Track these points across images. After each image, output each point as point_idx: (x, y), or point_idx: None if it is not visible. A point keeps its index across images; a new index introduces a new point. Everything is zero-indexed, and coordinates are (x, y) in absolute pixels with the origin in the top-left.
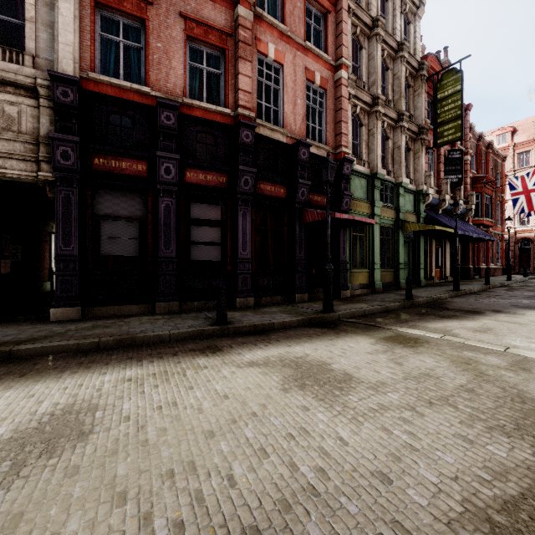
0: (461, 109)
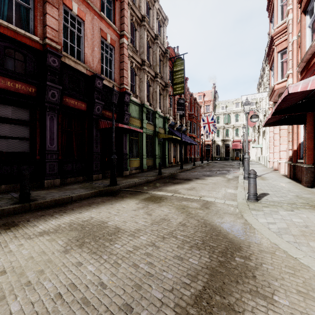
0: (184, 79)
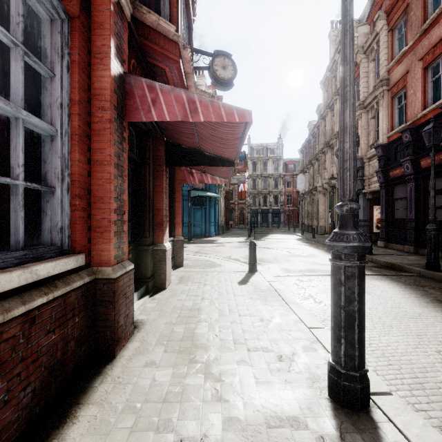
0: None
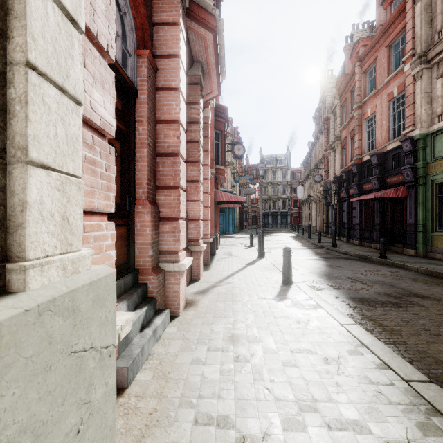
0: None
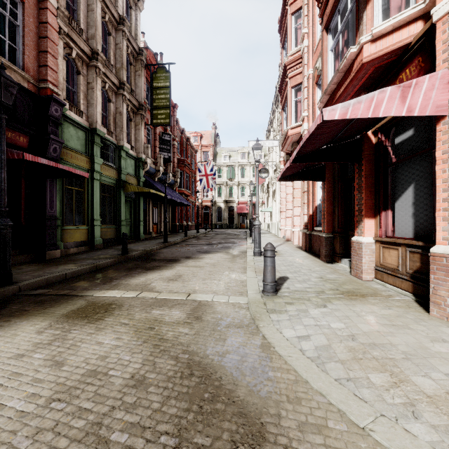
0: (170, 102)
